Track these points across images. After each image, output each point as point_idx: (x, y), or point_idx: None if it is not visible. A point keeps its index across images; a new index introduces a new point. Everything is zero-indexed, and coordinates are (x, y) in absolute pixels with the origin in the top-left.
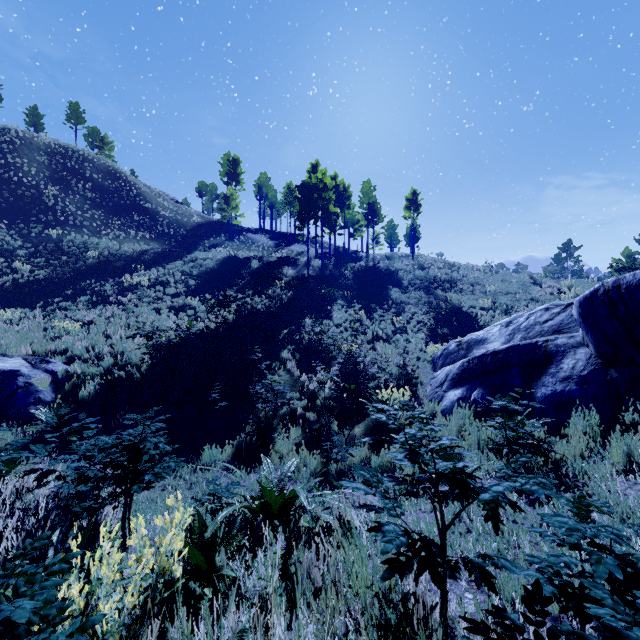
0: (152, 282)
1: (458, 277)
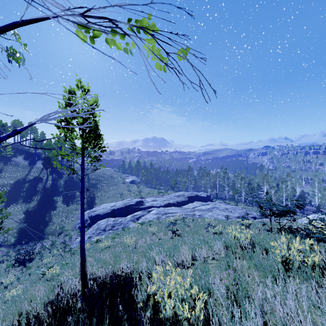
0: None
1: (98, 182)
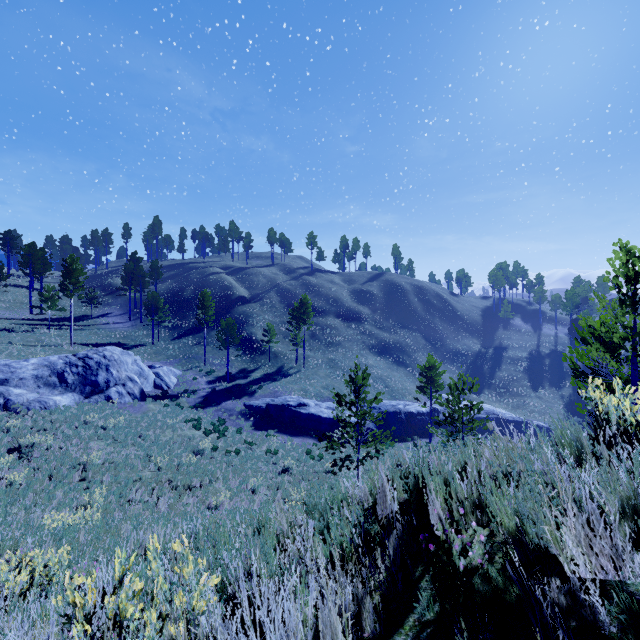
0: (512, 378)
1: None
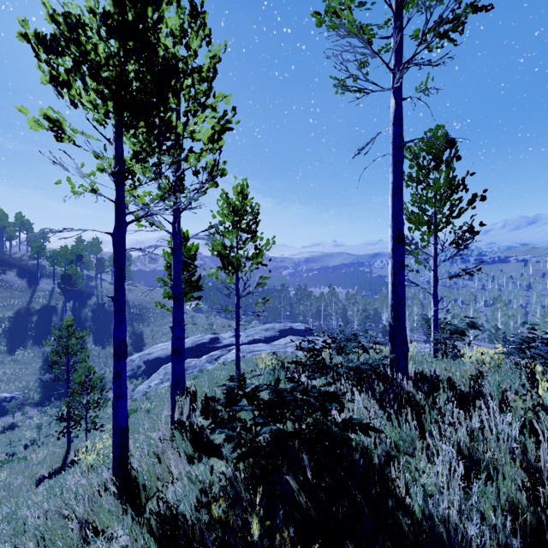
0: None
1: (144, 312)
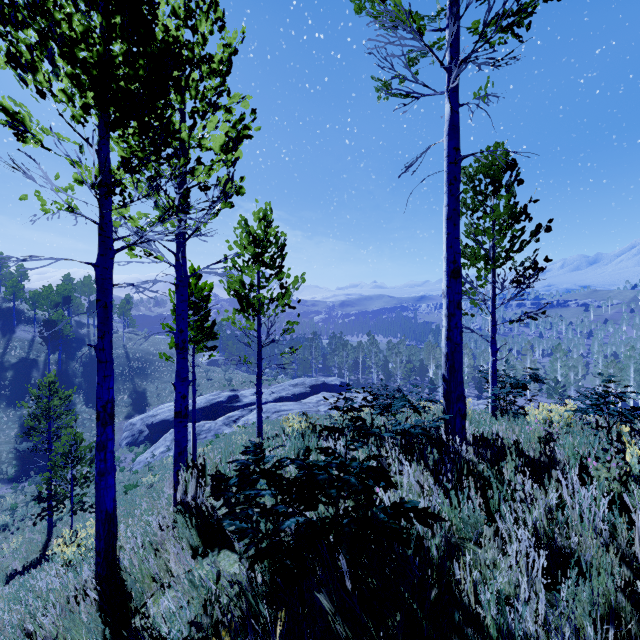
0: None
1: (148, 365)
